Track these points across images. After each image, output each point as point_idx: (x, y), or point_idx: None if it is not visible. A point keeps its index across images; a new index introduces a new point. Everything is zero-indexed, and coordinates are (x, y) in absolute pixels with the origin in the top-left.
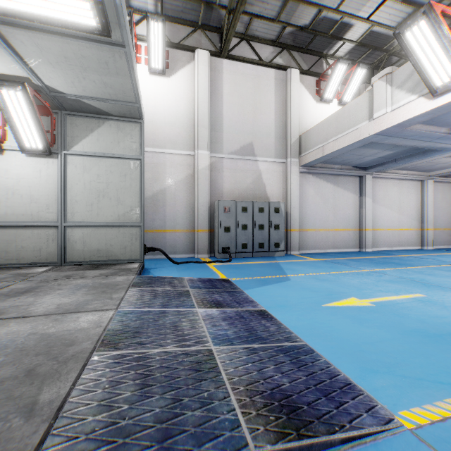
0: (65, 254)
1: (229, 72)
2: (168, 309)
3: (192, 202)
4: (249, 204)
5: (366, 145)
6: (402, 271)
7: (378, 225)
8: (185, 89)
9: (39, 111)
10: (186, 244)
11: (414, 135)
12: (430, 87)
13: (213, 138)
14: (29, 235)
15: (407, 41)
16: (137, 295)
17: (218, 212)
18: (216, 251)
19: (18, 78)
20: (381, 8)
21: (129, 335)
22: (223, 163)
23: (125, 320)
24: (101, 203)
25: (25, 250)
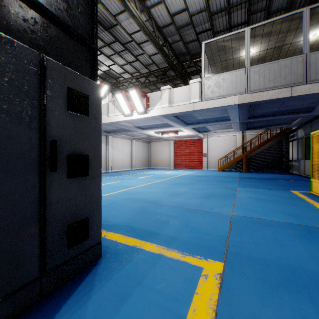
0: None
1: None
2: None
3: None
4: None
5: (107, 124)
6: (118, 177)
7: (114, 159)
8: None
9: None
10: None
11: (122, 125)
12: (124, 113)
13: None
14: None
15: (117, 97)
16: None
17: None
18: None
19: None
20: (113, 65)
21: None
22: None
23: None
24: None
25: None
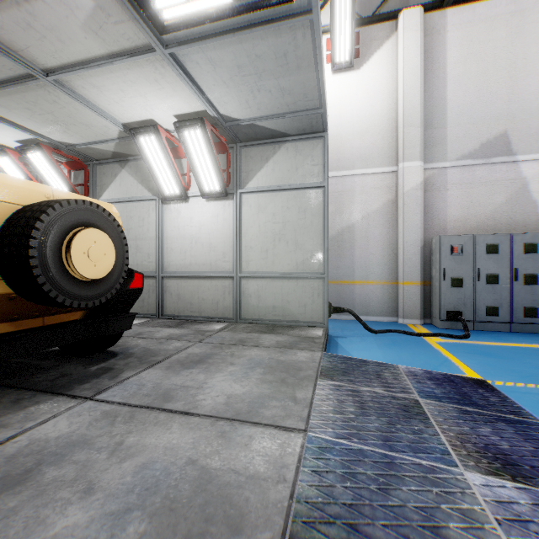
0: (240, 310)
1: (458, 26)
2: (398, 455)
3: (394, 241)
4: (503, 239)
5: None
6: None
7: None
8: (383, 78)
9: (217, 149)
10: (384, 303)
11: None
12: None
13: (429, 139)
14: (208, 287)
15: None
16: (332, 399)
17: (439, 254)
18: (435, 317)
19: (197, 115)
20: None
21: (339, 535)
22: (447, 175)
23: (324, 471)
24: (276, 248)
25: (204, 302)
